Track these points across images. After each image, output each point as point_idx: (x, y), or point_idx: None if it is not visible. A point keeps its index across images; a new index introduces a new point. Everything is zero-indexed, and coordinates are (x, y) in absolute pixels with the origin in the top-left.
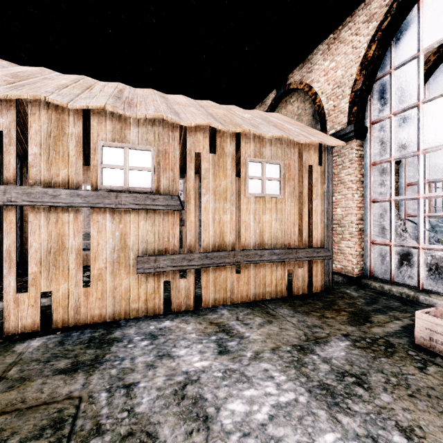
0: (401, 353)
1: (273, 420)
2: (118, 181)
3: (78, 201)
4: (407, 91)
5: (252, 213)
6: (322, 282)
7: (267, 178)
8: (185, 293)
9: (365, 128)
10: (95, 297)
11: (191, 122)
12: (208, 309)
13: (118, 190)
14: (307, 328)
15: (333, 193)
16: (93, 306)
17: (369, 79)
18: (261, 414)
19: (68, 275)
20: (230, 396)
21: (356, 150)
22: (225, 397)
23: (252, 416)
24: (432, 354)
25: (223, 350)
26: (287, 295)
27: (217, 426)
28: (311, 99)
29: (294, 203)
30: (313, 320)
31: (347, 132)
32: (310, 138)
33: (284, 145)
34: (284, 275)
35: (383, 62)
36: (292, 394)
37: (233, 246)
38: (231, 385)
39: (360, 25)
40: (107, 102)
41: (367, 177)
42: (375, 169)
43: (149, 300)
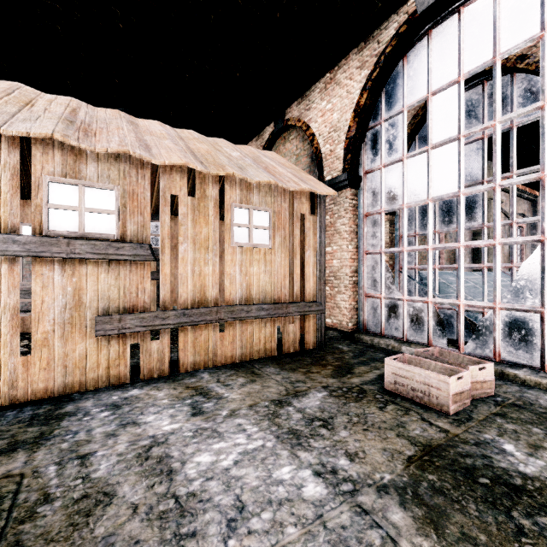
0: (369, 397)
1: (238, 464)
2: (70, 225)
3: (14, 249)
4: (394, 145)
5: (238, 265)
6: (315, 338)
7: (255, 226)
8: (158, 356)
9: (359, 177)
10: (39, 367)
11: (164, 160)
12: (185, 373)
13: (71, 236)
14: (290, 384)
15: (330, 243)
16: (36, 379)
17: (362, 127)
18: (227, 461)
19: (0, 341)
20: (199, 451)
21: (350, 199)
22: (193, 452)
23: (218, 464)
24: (395, 396)
25: (198, 412)
26: (277, 354)
27: (181, 477)
28: (309, 140)
29: (285, 254)
30: (298, 376)
31: (342, 180)
32: (300, 186)
33: (274, 191)
34: (274, 332)
35: (375, 112)
36: (261, 441)
37: (216, 302)
38: (201, 442)
39: (354, 71)
40: (56, 128)
41: (361, 228)
42: (368, 220)
43: (112, 368)
